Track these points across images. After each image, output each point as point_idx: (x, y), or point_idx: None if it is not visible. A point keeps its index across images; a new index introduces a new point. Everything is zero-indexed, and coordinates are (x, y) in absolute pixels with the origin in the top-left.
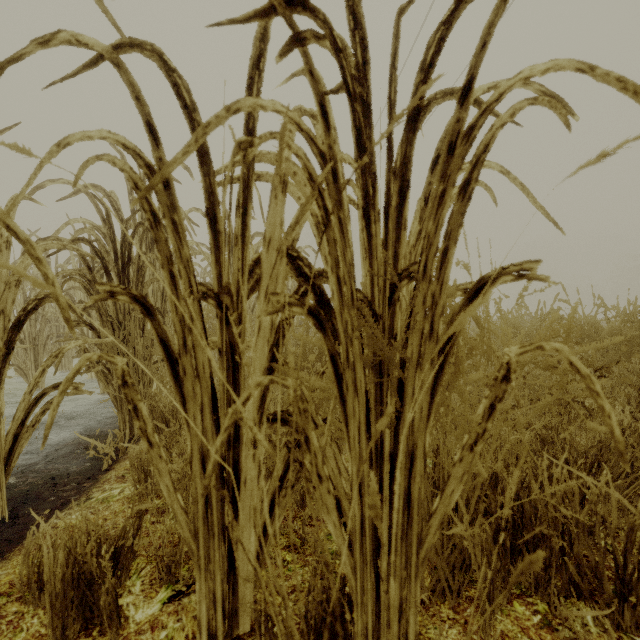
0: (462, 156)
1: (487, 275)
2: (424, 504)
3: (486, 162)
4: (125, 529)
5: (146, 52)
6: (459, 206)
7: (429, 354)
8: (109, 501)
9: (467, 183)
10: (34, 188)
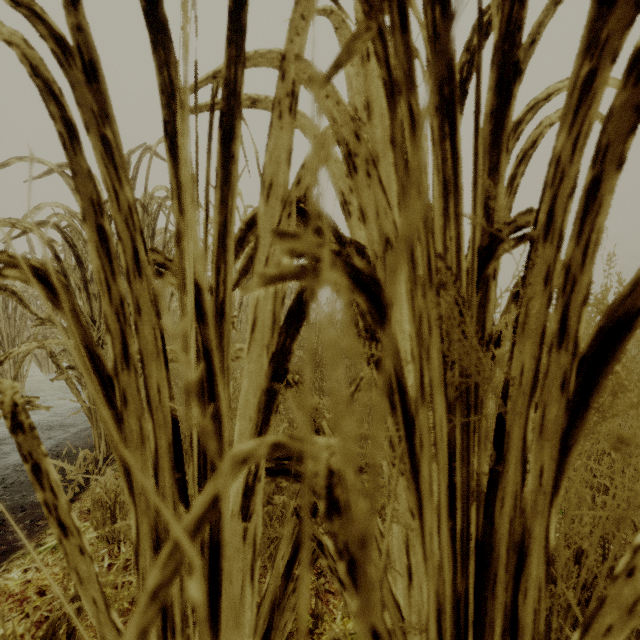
0: (634, 1)
1: None
2: None
3: None
4: (54, 627)
5: None
6: (626, 97)
7: (556, 373)
8: None
9: None
10: None
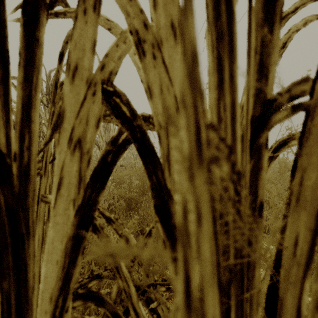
0: None
1: None
2: None
3: None
4: None
5: None
6: None
7: None
8: None
9: None
10: None
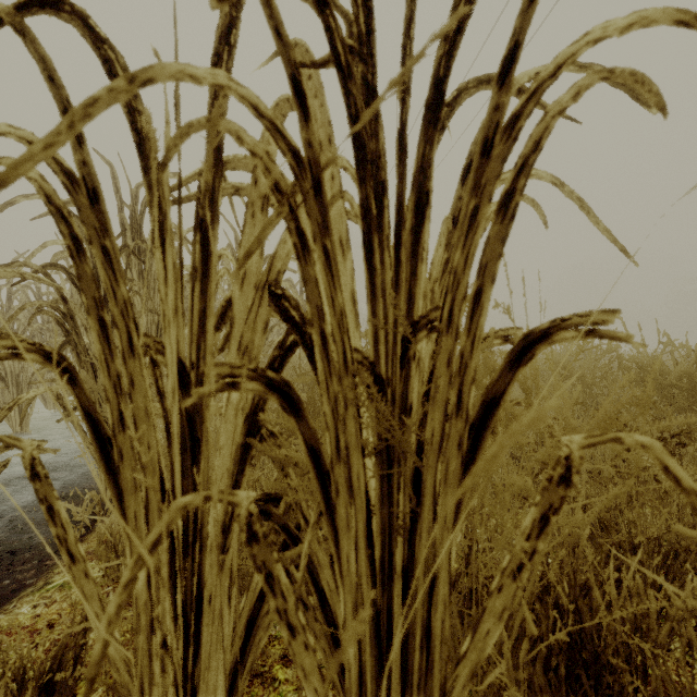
0: (502, 159)
1: (538, 330)
2: (452, 622)
3: (533, 170)
4: (63, 648)
5: (63, 15)
6: (497, 229)
7: (456, 436)
8: (71, 587)
9: (509, 197)
10: (3, 205)
